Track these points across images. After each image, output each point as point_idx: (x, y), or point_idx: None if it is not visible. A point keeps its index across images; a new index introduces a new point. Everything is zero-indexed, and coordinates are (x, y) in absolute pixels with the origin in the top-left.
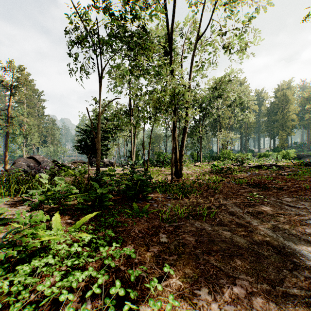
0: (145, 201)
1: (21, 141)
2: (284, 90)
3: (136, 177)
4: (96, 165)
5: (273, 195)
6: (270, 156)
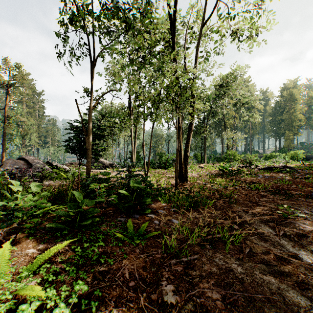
0: (143, 216)
1: (19, 142)
2: (290, 89)
3: (133, 183)
4: (86, 168)
5: (303, 205)
6: (277, 157)
